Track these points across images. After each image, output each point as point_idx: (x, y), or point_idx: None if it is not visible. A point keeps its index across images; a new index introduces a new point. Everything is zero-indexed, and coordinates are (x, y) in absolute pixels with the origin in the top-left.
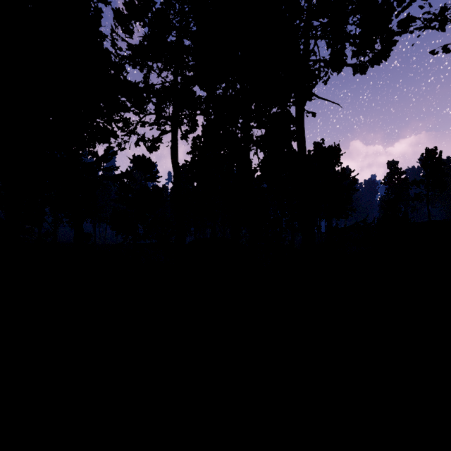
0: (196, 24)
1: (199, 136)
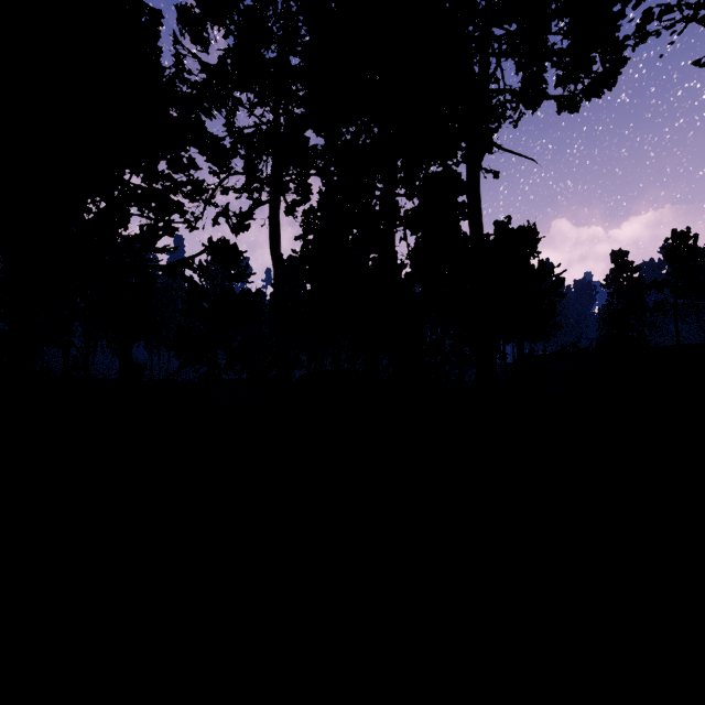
0: (309, 31)
1: (313, 208)
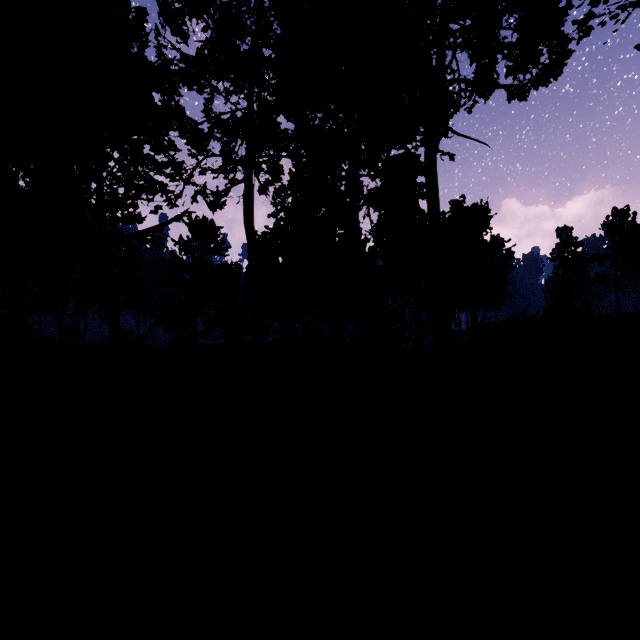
0: (280, 25)
1: (283, 186)
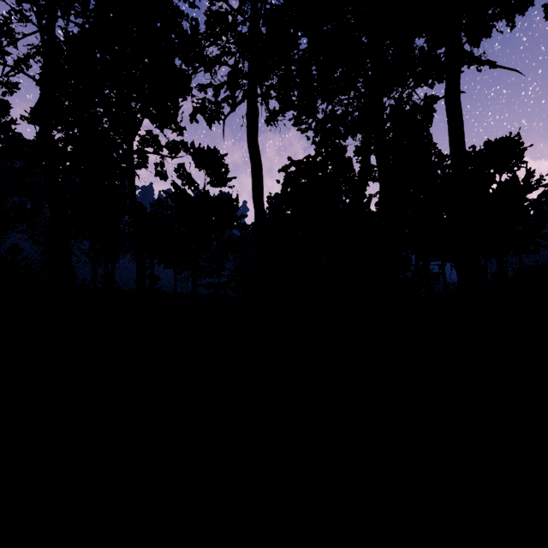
0: None
1: (292, 73)
